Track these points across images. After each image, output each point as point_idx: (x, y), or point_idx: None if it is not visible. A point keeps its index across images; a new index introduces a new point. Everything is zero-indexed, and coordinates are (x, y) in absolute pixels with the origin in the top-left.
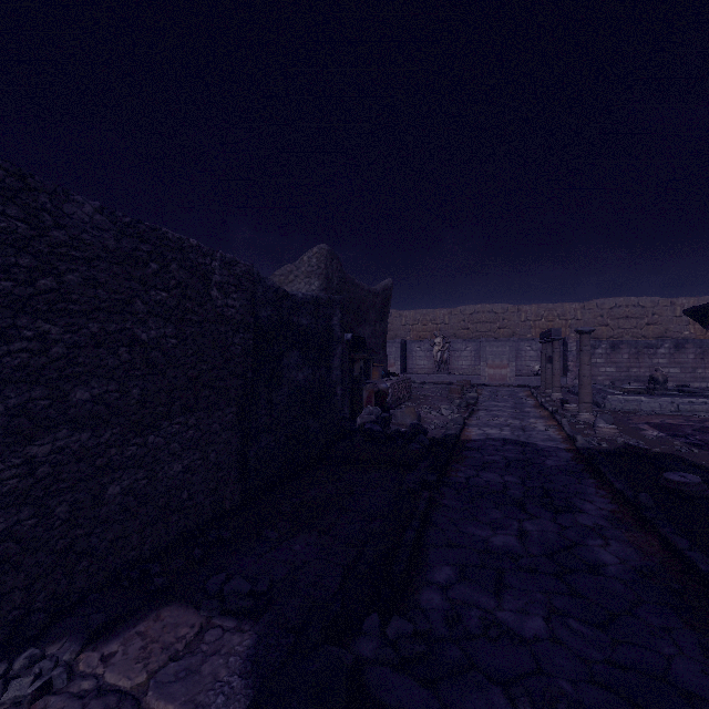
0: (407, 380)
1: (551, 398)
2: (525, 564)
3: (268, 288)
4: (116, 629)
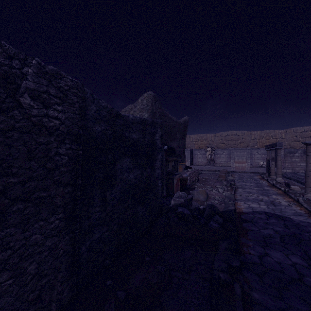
0: (196, 171)
1: (276, 180)
2: None
3: (102, 108)
4: None
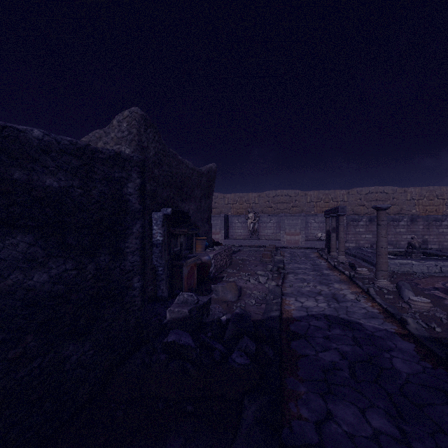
0: (228, 249)
1: (337, 260)
2: None
3: None
4: None
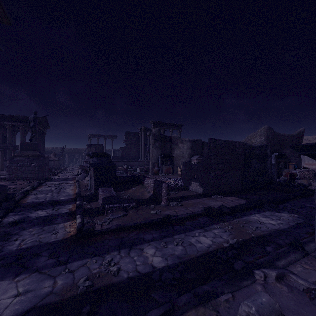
0: (311, 170)
1: None
2: (312, 208)
3: (247, 145)
4: (226, 196)
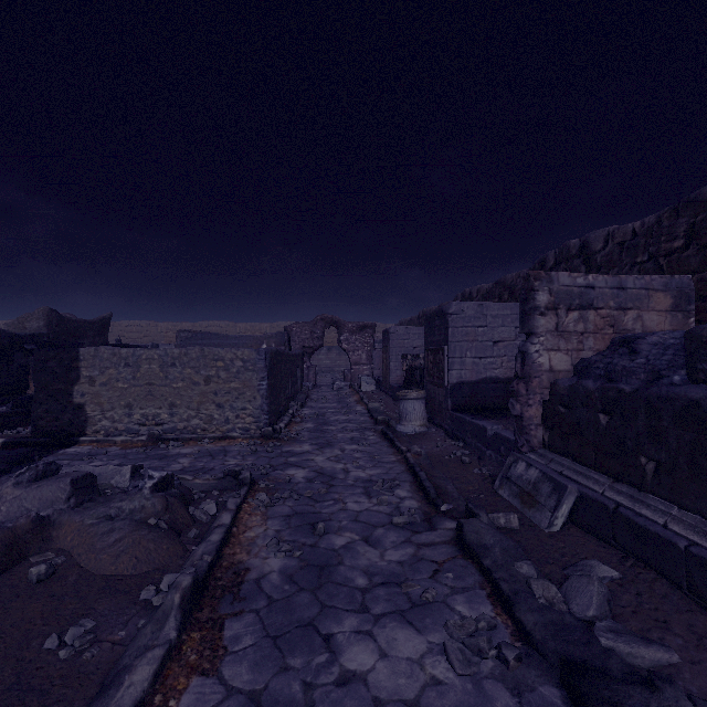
0: None
1: None
2: None
3: (8, 334)
4: None
